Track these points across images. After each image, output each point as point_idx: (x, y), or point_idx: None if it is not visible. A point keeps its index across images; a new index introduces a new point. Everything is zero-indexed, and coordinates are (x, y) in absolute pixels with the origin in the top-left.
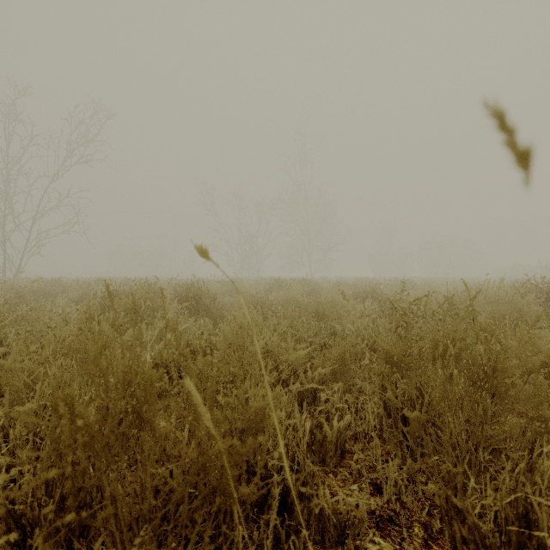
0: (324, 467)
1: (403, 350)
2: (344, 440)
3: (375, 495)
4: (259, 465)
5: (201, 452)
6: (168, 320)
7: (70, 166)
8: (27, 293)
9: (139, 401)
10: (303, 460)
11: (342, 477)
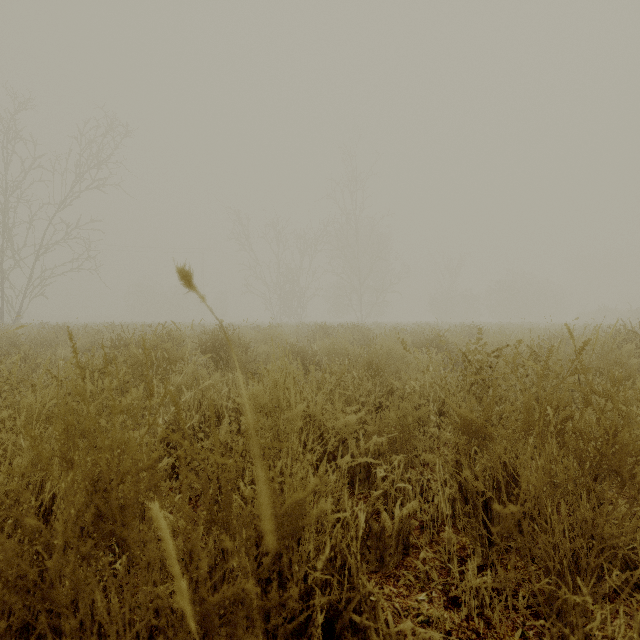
0: (382, 567)
1: (485, 417)
2: (407, 532)
3: (450, 608)
4: (297, 578)
5: (199, 597)
6: (153, 388)
7: (80, 192)
8: (22, 342)
9: (112, 508)
10: (356, 565)
11: (406, 582)
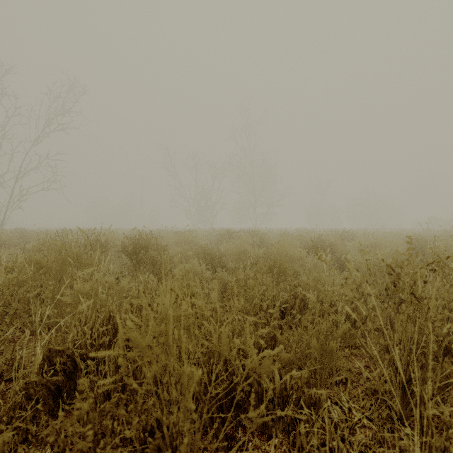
0: None
1: None
2: None
3: None
4: None
5: None
6: None
7: (49, 132)
8: None
9: None
10: None
11: None
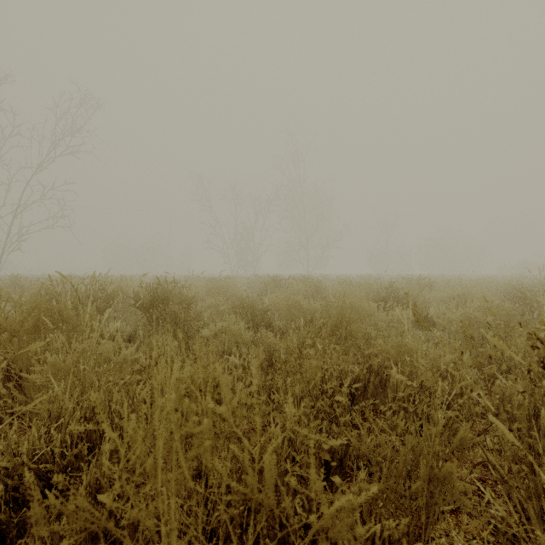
0: None
1: None
2: None
3: None
4: None
5: None
6: None
7: (55, 157)
8: None
9: None
10: None
11: None
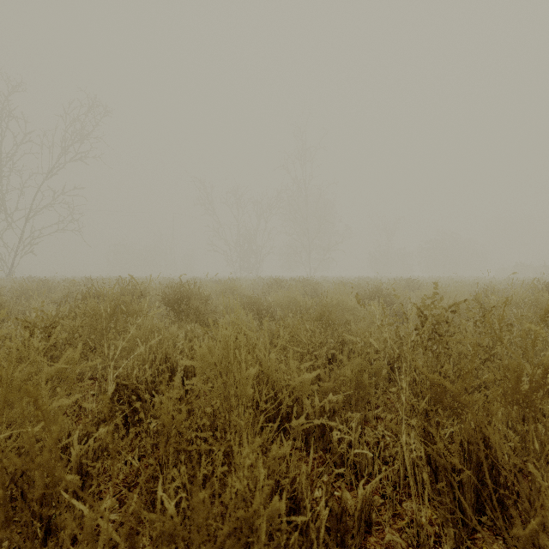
0: None
1: (462, 385)
2: (369, 508)
3: None
4: None
5: None
6: None
7: (65, 163)
8: None
9: None
10: None
11: None
